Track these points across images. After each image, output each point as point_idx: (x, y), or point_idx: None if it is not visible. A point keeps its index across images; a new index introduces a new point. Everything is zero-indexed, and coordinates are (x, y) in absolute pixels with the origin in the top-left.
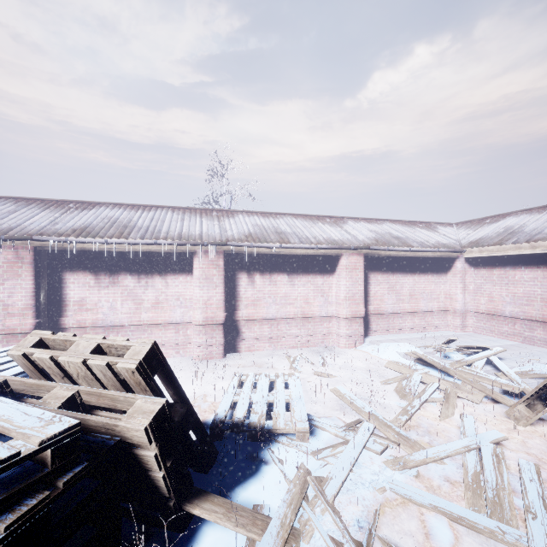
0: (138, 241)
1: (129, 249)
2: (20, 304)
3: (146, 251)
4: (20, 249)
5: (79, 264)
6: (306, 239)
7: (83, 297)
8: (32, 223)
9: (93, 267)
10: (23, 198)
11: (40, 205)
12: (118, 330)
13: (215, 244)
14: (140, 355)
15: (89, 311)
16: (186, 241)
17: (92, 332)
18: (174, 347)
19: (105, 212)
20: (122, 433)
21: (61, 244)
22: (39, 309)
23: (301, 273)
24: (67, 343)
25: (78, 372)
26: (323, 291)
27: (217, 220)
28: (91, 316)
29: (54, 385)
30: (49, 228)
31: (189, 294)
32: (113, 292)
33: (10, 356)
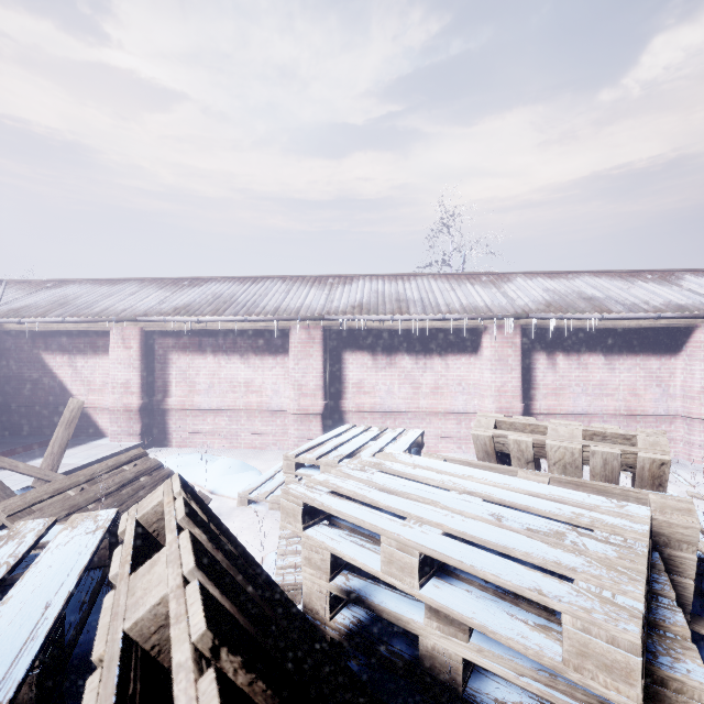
0: (425, 317)
1: (411, 326)
2: (311, 385)
3: (428, 328)
4: (311, 329)
5: (357, 343)
6: (633, 306)
7: (361, 379)
8: (311, 302)
9: (370, 347)
10: (287, 277)
11: (305, 283)
12: (395, 416)
13: (512, 318)
14: (662, 446)
15: (366, 394)
16: (478, 315)
17: (370, 417)
18: (455, 441)
19: (367, 285)
20: (655, 528)
21: (346, 323)
22: (326, 390)
23: (624, 354)
24: (530, 427)
25: (562, 458)
26: (660, 379)
27: (494, 287)
28: (368, 400)
29: (512, 468)
30: (330, 306)
31: (472, 378)
32: (390, 374)
33: (473, 436)
